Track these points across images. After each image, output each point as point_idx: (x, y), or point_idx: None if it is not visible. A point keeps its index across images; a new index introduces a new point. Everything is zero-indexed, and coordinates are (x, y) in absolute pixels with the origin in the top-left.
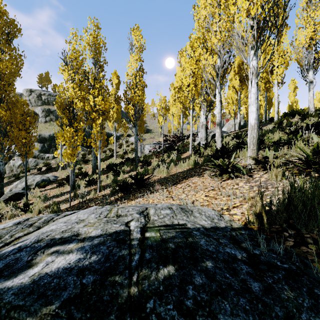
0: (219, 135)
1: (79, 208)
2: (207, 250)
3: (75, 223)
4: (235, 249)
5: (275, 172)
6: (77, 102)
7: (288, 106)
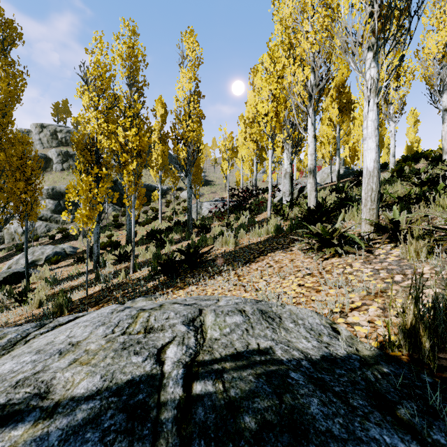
0: (312, 187)
1: (98, 300)
2: (329, 434)
3: (55, 355)
4: (389, 427)
5: (415, 246)
6: (103, 139)
7: (406, 147)
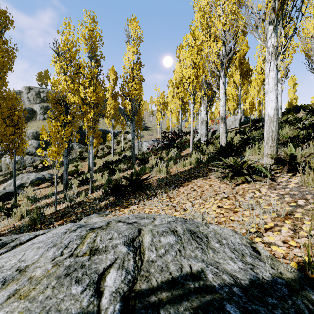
0: (223, 130)
1: (64, 215)
2: None
3: None
4: None
5: (312, 176)
6: (70, 96)
7: (288, 102)
